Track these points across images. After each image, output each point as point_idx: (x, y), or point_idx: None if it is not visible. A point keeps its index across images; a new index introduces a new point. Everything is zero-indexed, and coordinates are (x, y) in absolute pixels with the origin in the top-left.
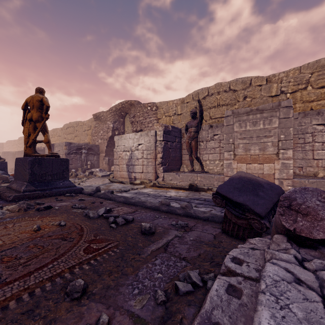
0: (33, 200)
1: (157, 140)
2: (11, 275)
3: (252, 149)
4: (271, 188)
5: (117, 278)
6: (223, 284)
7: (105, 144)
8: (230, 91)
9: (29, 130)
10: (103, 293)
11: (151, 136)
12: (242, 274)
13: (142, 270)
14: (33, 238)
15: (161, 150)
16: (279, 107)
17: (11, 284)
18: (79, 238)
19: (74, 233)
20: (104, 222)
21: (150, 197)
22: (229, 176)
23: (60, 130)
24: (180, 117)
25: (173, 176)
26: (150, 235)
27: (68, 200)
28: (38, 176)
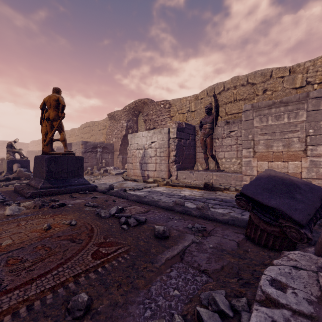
0: (49, 197)
1: (170, 138)
2: (13, 282)
3: (274, 145)
4: (311, 189)
5: (126, 292)
6: (264, 320)
7: (119, 143)
8: (248, 84)
9: (46, 129)
10: (109, 312)
11: (164, 134)
12: (288, 306)
13: (156, 284)
14: (42, 238)
15: (174, 148)
16: (307, 99)
17: (11, 293)
18: (89, 240)
19: (83, 234)
20: (116, 222)
21: (163, 196)
22: (248, 175)
23: (77, 130)
24: (194, 114)
25: (187, 175)
26: (164, 240)
27: (82, 197)
28: (55, 173)
